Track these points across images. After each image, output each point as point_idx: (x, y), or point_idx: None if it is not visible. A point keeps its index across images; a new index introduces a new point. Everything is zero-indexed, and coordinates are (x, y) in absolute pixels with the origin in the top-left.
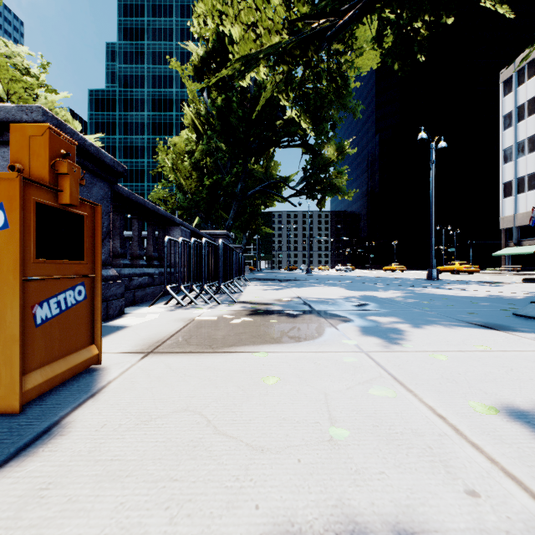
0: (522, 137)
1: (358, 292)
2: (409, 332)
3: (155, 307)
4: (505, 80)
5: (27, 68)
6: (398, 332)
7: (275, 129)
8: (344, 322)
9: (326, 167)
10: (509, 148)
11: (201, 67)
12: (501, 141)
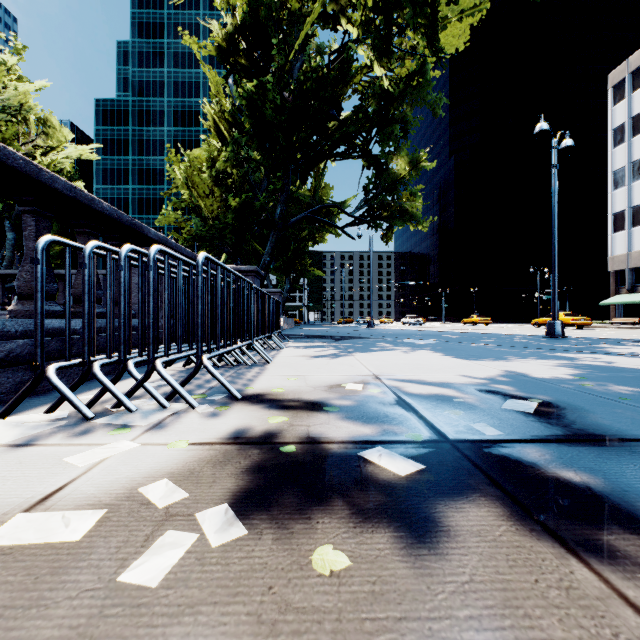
0: (637, 155)
1: (477, 362)
2: None
3: None
4: (615, 85)
5: None
6: None
7: (327, 133)
8: None
9: (395, 185)
10: (621, 169)
11: (227, 47)
12: (610, 161)
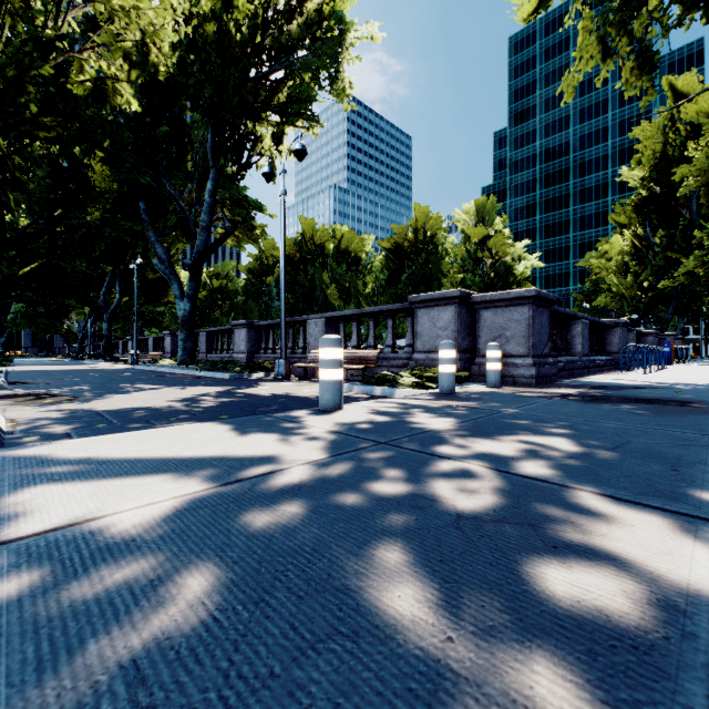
0: None
1: None
2: None
3: None
4: None
5: (500, 230)
6: None
7: None
8: None
9: None
10: None
11: (641, 202)
12: None
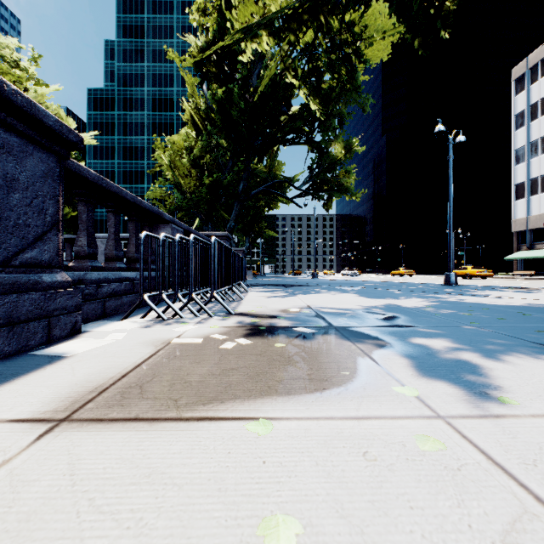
0: (535, 137)
1: (376, 299)
2: (484, 367)
3: (127, 321)
4: (517, 78)
5: (16, 60)
6: (468, 367)
7: (279, 125)
8: (379, 346)
9: (333, 165)
10: (521, 148)
11: (201, 59)
12: (513, 141)
